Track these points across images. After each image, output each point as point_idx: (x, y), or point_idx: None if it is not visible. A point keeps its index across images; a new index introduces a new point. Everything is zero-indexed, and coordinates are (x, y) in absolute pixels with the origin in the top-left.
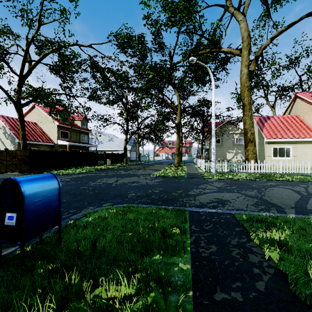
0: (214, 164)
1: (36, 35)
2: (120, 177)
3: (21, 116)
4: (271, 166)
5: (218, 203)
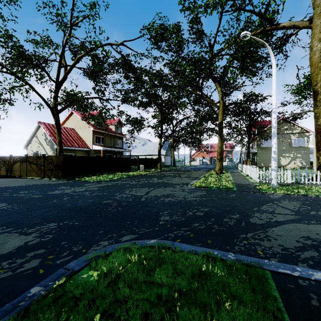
0: (275, 173)
1: (69, 37)
2: (152, 187)
3: (58, 122)
4: None
5: (319, 252)
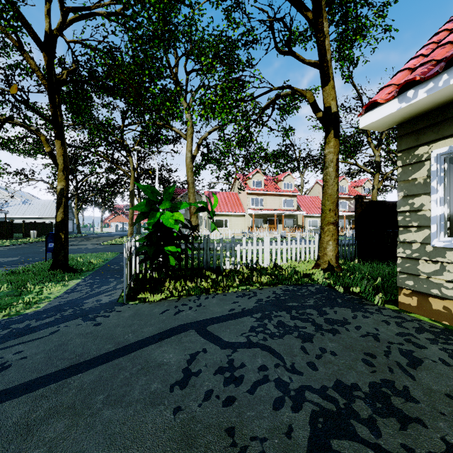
0: None
1: None
2: None
3: None
4: (206, 234)
5: None
